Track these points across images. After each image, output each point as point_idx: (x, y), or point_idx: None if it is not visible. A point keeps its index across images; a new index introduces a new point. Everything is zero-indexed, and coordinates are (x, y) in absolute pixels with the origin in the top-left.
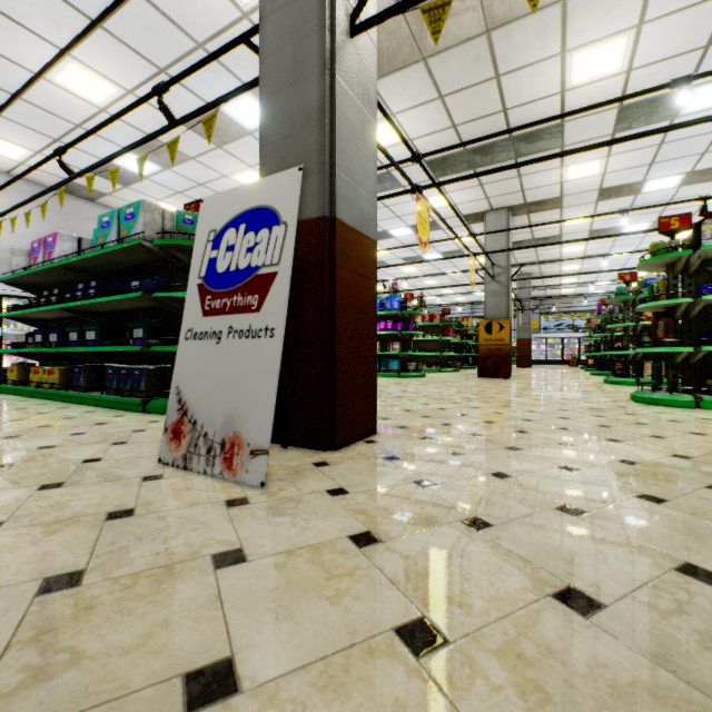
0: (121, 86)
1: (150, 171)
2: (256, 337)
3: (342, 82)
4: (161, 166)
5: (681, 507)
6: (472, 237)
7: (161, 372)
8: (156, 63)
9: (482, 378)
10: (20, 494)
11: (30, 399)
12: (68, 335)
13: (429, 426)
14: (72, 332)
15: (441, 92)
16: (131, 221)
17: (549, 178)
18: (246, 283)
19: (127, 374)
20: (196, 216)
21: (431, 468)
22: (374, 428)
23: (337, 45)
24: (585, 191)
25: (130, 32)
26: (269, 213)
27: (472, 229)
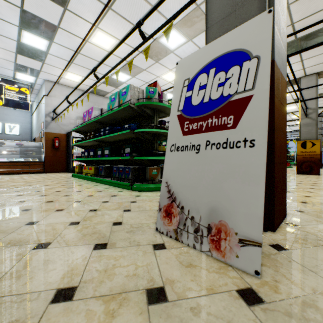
0: (117, 38)
1: (126, 79)
2: (234, 147)
3: None
4: (131, 76)
5: None
6: (299, 91)
7: (137, 169)
8: (132, 22)
9: (300, 174)
10: (84, 252)
11: (83, 180)
12: (97, 152)
13: (321, 212)
14: (99, 150)
15: (288, 2)
16: (124, 96)
17: None
18: (219, 108)
19: (122, 170)
20: (154, 89)
21: None
22: (285, 212)
23: None
24: None
25: (122, 8)
26: (238, 53)
27: (288, 90)
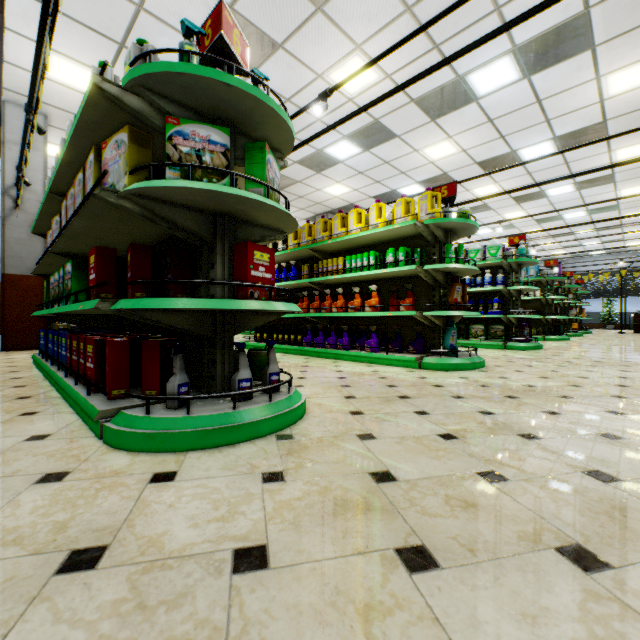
0: None
1: None
2: None
3: (10, 227)
4: None
5: (5, 359)
6: None
7: None
8: None
9: None
10: None
11: None
12: None
13: None
14: None
15: None
16: None
17: (323, 196)
18: None
19: None
20: None
21: (2, 354)
22: None
23: (6, 215)
24: (364, 199)
25: None
26: None
27: None
